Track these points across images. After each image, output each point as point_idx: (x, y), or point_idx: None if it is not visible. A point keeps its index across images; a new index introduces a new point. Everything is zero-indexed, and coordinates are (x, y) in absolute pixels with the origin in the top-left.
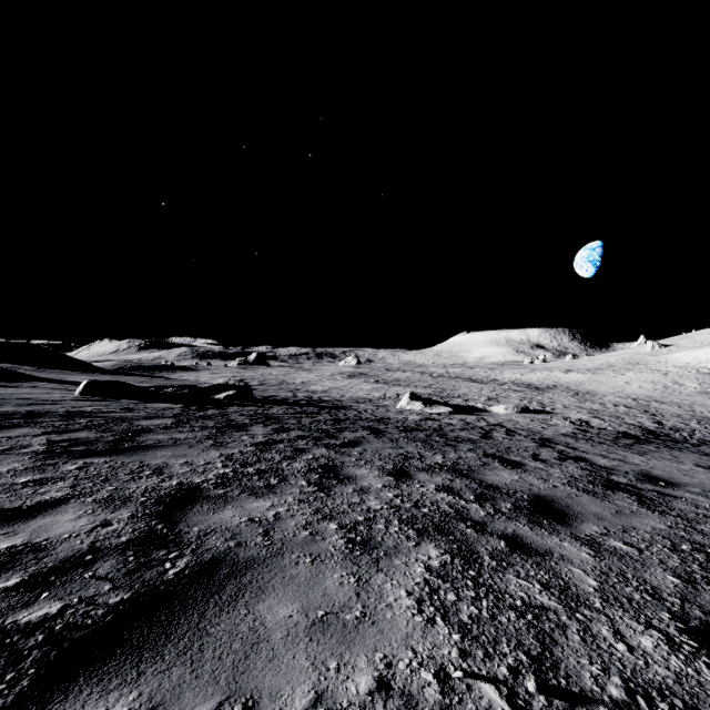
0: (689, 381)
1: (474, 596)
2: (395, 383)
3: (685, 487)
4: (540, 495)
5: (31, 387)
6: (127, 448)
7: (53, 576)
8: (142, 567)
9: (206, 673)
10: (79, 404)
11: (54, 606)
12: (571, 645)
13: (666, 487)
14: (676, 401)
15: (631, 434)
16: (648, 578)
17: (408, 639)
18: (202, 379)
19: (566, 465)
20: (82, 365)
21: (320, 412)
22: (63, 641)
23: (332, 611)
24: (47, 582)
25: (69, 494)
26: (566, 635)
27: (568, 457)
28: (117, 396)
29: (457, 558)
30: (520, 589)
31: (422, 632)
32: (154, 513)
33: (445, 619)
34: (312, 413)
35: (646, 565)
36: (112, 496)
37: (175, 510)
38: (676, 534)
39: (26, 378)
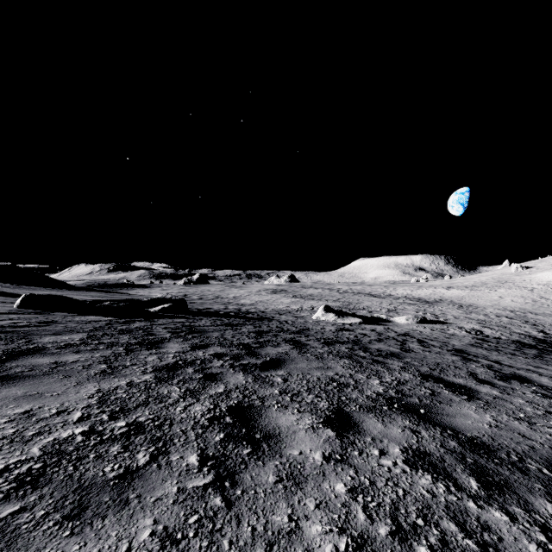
0: None
1: None
2: (309, 297)
3: None
4: None
5: None
6: None
7: None
8: None
9: None
10: (1, 317)
11: None
12: None
13: None
14: (547, 312)
15: (526, 343)
16: None
17: None
18: (153, 295)
19: (519, 389)
20: (56, 283)
21: (245, 323)
22: None
23: None
24: None
25: None
26: None
27: (507, 376)
28: (53, 309)
29: None
30: None
31: None
32: None
33: None
34: (237, 324)
35: None
36: None
37: None
38: None
39: None
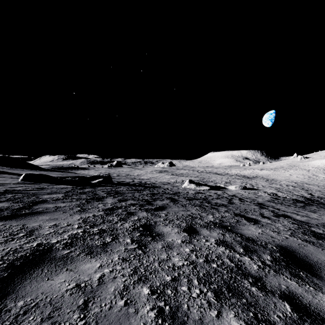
0: (320, 174)
1: None
2: (181, 175)
3: None
4: (283, 246)
5: None
6: (21, 214)
7: None
8: None
9: None
10: (16, 186)
11: None
12: None
13: None
14: (315, 183)
15: (300, 200)
16: None
17: None
18: (90, 173)
19: (281, 220)
20: (34, 167)
21: (144, 189)
22: None
23: None
24: None
25: None
26: None
27: (279, 215)
28: (40, 181)
29: None
30: None
31: None
32: None
33: None
34: (140, 190)
35: None
36: None
37: (17, 276)
38: None
39: (0, 172)
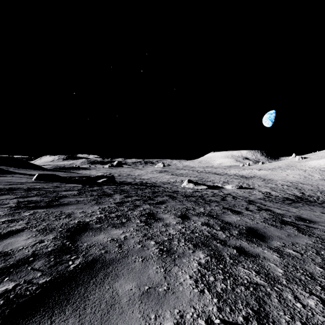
0: (316, 174)
1: (223, 278)
2: (181, 175)
3: (318, 223)
4: (251, 227)
5: (12, 177)
6: (54, 205)
7: (12, 268)
8: (57, 264)
9: (87, 322)
10: (34, 184)
11: (11, 284)
12: (274, 304)
13: (309, 223)
14: (310, 183)
15: (290, 198)
16: (307, 268)
17: (191, 301)
18: (92, 173)
19: (261, 213)
20: (37, 167)
21: (146, 188)
22: (13, 304)
23: (152, 287)
24: (8, 272)
25: (24, 227)
26: (270, 298)
27: (262, 209)
28: (52, 181)
29: (213, 258)
30: (245, 274)
31: (198, 298)
32: (65, 236)
33: (209, 290)
34: (142, 188)
35: (305, 261)
36: (45, 228)
37: (76, 235)
38: (317, 246)
39: (10, 173)
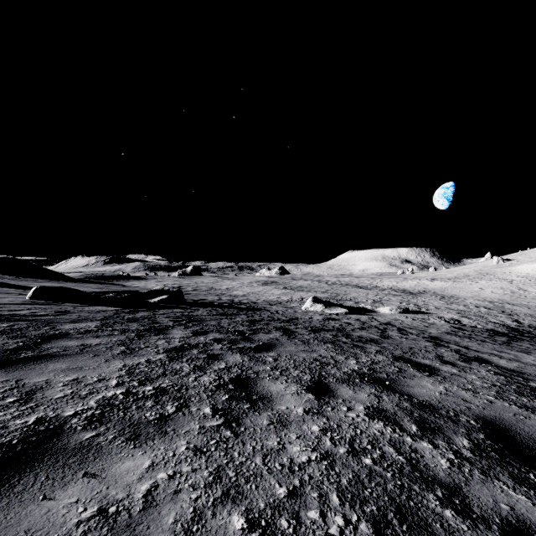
0: (531, 287)
1: None
2: (299, 289)
3: None
4: (487, 418)
5: None
6: (18, 360)
7: None
8: None
9: None
10: (19, 307)
11: None
12: None
13: None
14: (524, 303)
15: (499, 331)
16: None
17: None
18: (149, 286)
19: (476, 368)
20: (55, 275)
21: (238, 313)
22: None
23: None
24: None
25: None
26: None
27: (470, 358)
28: (62, 300)
29: None
30: None
31: None
32: None
33: None
34: (231, 314)
35: None
36: None
37: None
38: None
39: None
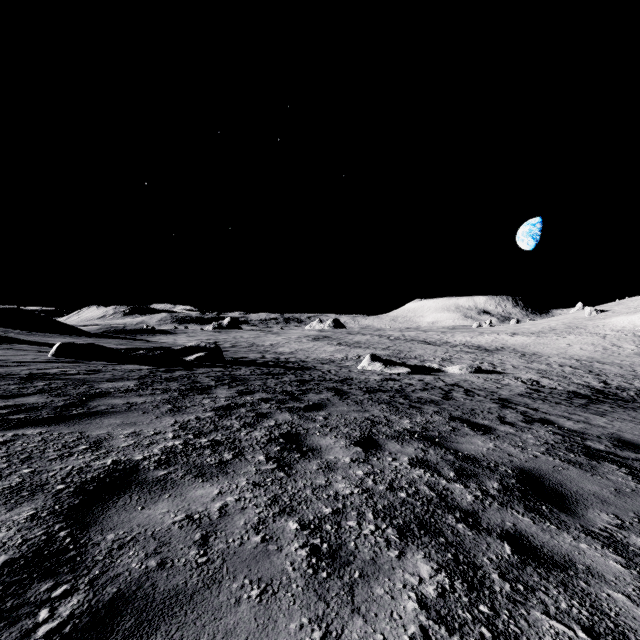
0: (626, 343)
1: None
2: (356, 345)
3: None
4: (525, 468)
5: (8, 349)
6: (72, 415)
7: None
8: (0, 621)
9: None
10: (46, 366)
11: None
12: None
13: None
14: (616, 361)
15: (581, 393)
16: None
17: None
18: (179, 342)
19: (535, 429)
20: (69, 329)
21: (285, 372)
22: None
23: None
24: None
25: None
26: None
27: (534, 419)
28: (89, 358)
29: (457, 579)
30: None
31: None
32: (65, 509)
33: None
34: (278, 374)
35: None
36: (22, 483)
37: (94, 504)
38: None
39: (8, 341)
